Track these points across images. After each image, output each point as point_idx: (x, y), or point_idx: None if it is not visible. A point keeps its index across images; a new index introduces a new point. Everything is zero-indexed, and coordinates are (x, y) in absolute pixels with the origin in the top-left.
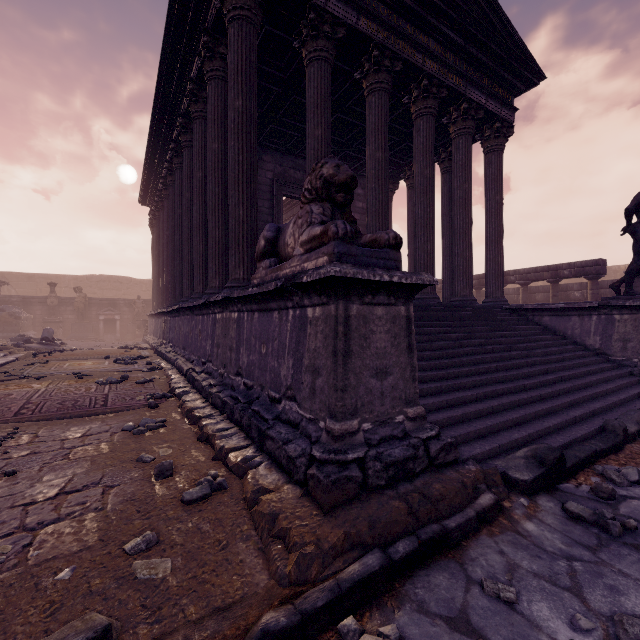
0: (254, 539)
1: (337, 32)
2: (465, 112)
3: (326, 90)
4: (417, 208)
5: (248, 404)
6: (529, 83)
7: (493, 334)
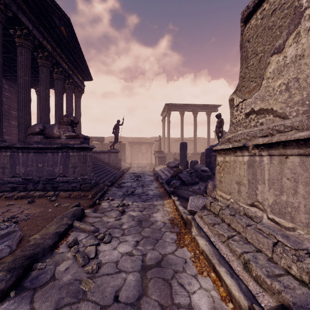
0: (77, 199)
1: (35, 41)
2: (72, 82)
3: (30, 62)
4: (57, 113)
5: (35, 183)
6: (89, 79)
7: None
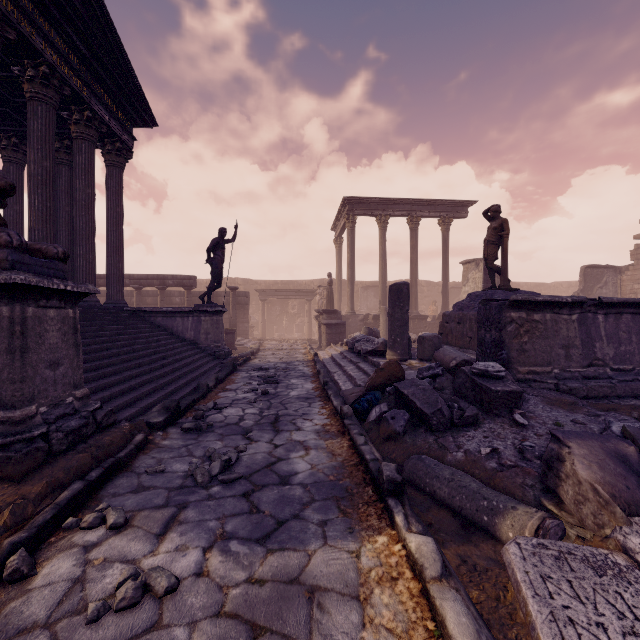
0: None
1: None
2: (89, 120)
3: None
4: (33, 198)
5: None
6: (146, 123)
7: (121, 332)
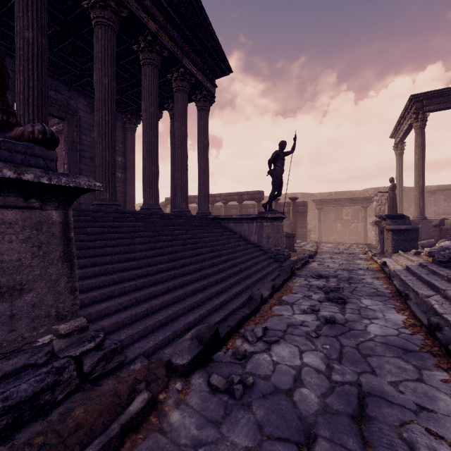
0: None
1: None
2: (182, 75)
3: None
4: (144, 136)
5: None
6: (224, 72)
7: (195, 236)
